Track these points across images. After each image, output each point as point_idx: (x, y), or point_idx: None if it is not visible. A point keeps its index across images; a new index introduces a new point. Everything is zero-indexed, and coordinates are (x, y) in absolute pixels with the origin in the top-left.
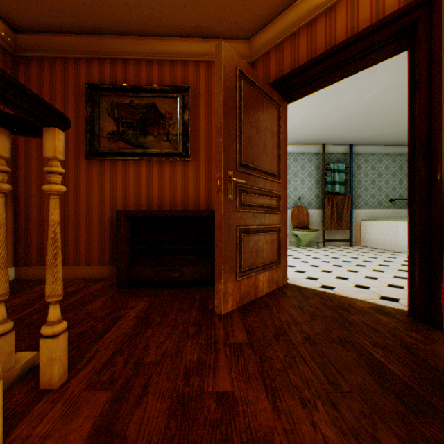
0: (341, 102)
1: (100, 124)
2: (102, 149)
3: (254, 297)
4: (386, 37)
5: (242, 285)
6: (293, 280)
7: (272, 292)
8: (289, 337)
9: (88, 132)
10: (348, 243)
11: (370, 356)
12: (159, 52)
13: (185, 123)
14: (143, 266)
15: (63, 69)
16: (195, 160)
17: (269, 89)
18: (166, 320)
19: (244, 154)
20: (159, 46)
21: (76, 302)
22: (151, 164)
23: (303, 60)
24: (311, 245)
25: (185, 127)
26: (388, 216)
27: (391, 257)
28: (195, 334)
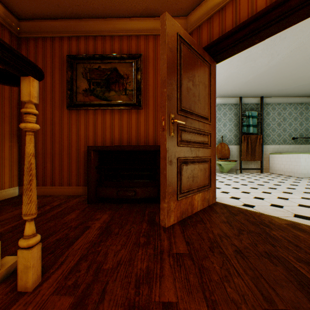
0: (256, 63)
1: (77, 84)
2: (78, 102)
3: (190, 213)
4: (302, 1)
5: (181, 204)
6: (220, 199)
7: (205, 209)
8: (222, 250)
9: (69, 89)
10: (259, 170)
11: (297, 272)
12: (119, 29)
13: (138, 81)
14: (107, 187)
15: (51, 45)
16: (145, 109)
17: (202, 51)
18: (123, 231)
19: (183, 101)
20: (119, 25)
21: (58, 213)
22: (113, 112)
23: (229, 28)
24: (231, 172)
25: (138, 85)
26: (291, 150)
27: (296, 182)
28: (144, 244)
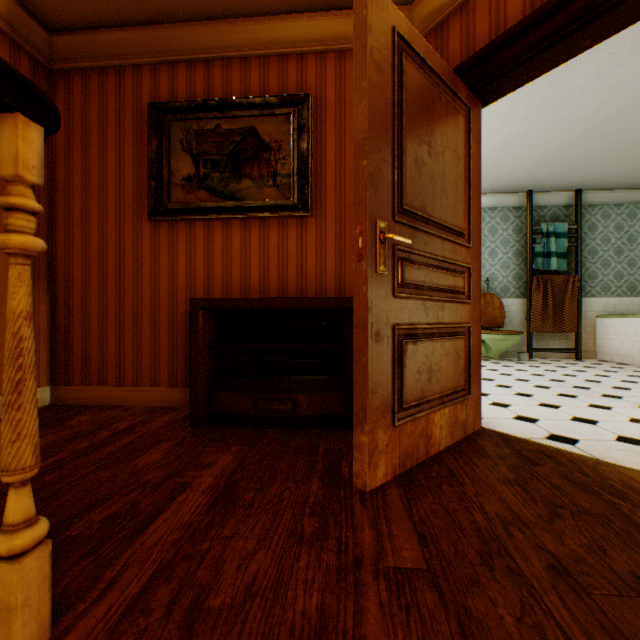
0: (569, 112)
1: (171, 165)
2: (173, 204)
3: (424, 456)
4: None
5: (403, 434)
6: (492, 422)
7: (458, 445)
8: (515, 563)
9: (153, 178)
10: (573, 354)
11: None
12: (260, 42)
13: (302, 155)
14: (233, 391)
15: (117, 84)
16: (318, 216)
17: (451, 76)
18: (263, 499)
19: (407, 191)
20: (260, 32)
21: (123, 449)
22: (248, 226)
23: (515, 19)
24: (507, 357)
25: (302, 163)
26: None
27: None
28: (315, 538)
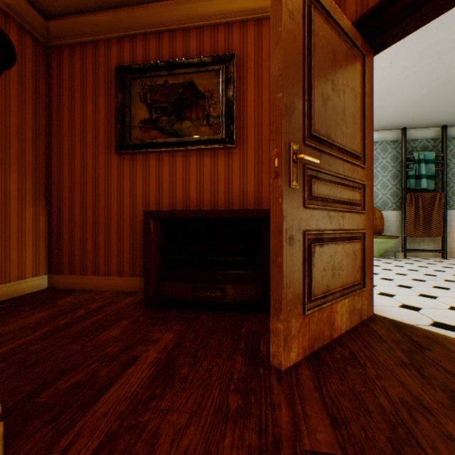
0: (441, 62)
1: (132, 112)
2: (133, 141)
3: (328, 339)
4: None
5: (312, 321)
6: (382, 309)
7: (355, 330)
8: (426, 453)
9: (118, 122)
10: (439, 254)
11: None
12: (197, 16)
13: (229, 101)
14: (176, 282)
15: (94, 54)
16: (241, 147)
17: (349, 28)
18: (196, 374)
19: (315, 120)
20: (197, 8)
21: (92, 325)
22: (188, 156)
23: None
24: (385, 255)
25: (229, 107)
26: None
27: None
28: (238, 415)
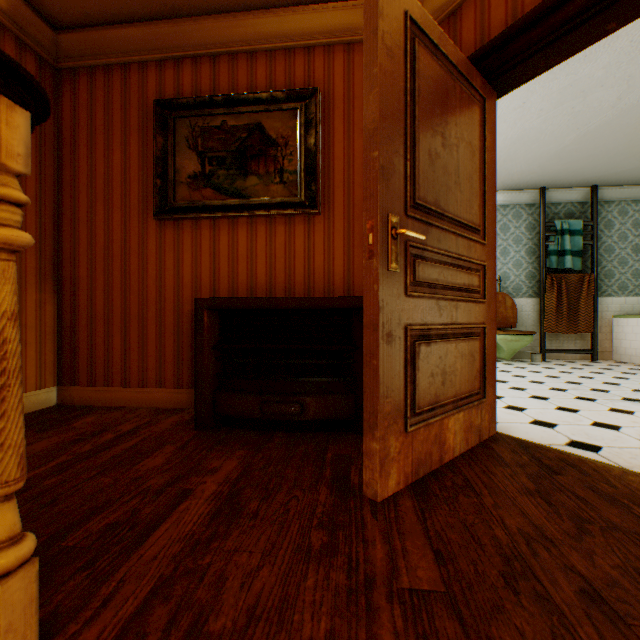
0: (587, 104)
1: (177, 163)
2: (179, 202)
3: (438, 463)
4: None
5: (416, 441)
6: (508, 427)
7: (472, 452)
8: (542, 586)
9: (158, 176)
10: (588, 355)
11: None
12: (266, 36)
13: (309, 151)
14: (239, 393)
15: (123, 82)
16: (326, 213)
17: (465, 65)
18: (269, 508)
19: (420, 184)
20: (266, 25)
21: (126, 452)
22: (254, 224)
23: (533, 3)
24: (519, 358)
25: (309, 159)
26: None
27: None
28: (323, 553)
